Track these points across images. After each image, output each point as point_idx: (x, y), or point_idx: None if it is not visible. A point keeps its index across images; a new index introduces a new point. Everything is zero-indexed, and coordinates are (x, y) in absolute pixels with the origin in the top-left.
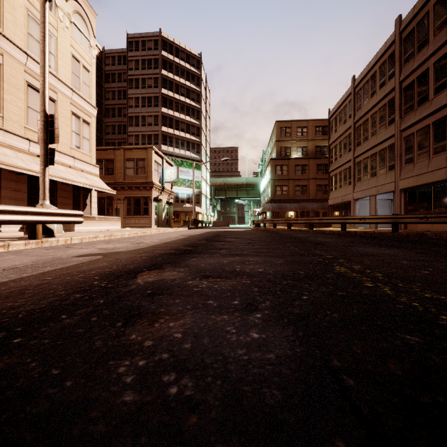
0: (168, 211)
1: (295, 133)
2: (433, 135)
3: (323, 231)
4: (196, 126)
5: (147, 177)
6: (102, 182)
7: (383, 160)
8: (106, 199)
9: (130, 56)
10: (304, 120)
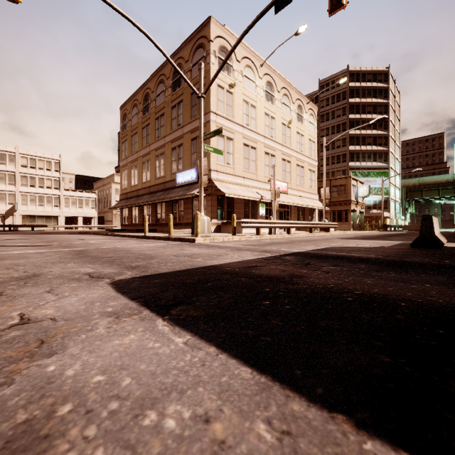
0: (360, 218)
1: None
2: None
3: None
4: (383, 136)
5: (347, 197)
6: (321, 204)
7: None
8: (318, 212)
9: (321, 97)
10: None
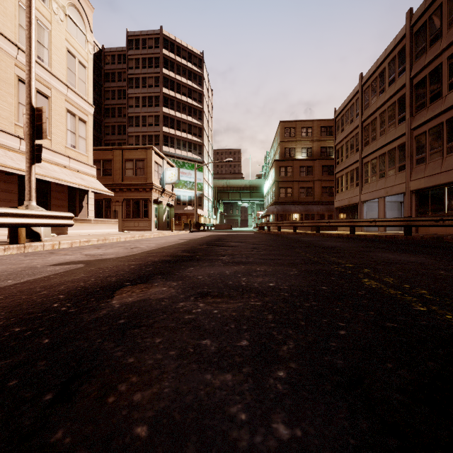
0: (169, 214)
1: (299, 133)
2: (447, 134)
3: (330, 234)
4: (198, 126)
5: (147, 178)
6: (99, 183)
7: (392, 160)
8: (104, 201)
9: (130, 54)
10: (309, 120)
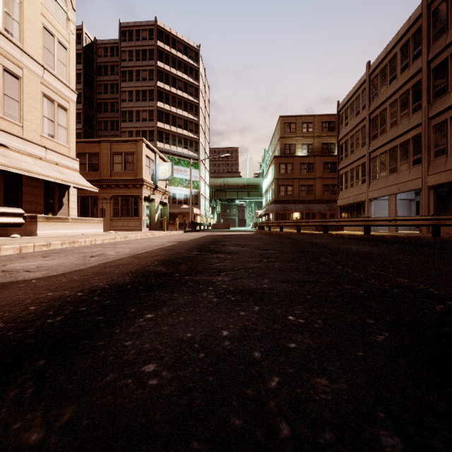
0: (162, 213)
1: (300, 129)
2: None
3: (341, 235)
4: (194, 122)
5: (137, 174)
6: (82, 178)
7: (405, 153)
8: (90, 198)
9: (123, 46)
10: (309, 115)
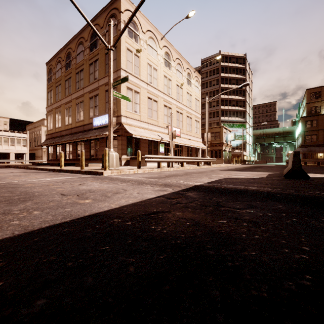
0: (228, 156)
1: None
2: None
3: None
4: (242, 100)
5: (220, 140)
6: (203, 145)
7: None
8: (201, 151)
9: (203, 71)
10: None
